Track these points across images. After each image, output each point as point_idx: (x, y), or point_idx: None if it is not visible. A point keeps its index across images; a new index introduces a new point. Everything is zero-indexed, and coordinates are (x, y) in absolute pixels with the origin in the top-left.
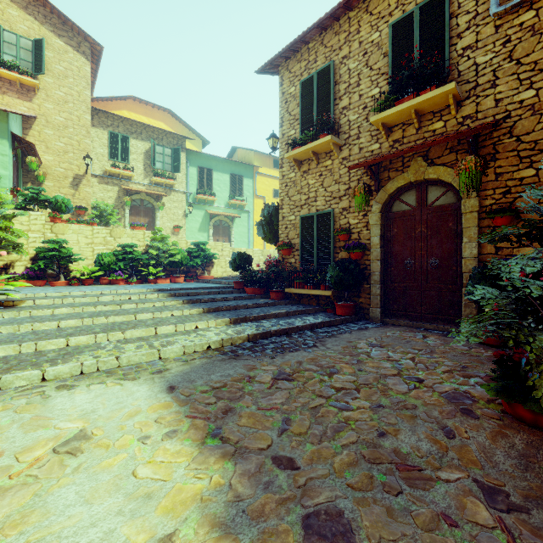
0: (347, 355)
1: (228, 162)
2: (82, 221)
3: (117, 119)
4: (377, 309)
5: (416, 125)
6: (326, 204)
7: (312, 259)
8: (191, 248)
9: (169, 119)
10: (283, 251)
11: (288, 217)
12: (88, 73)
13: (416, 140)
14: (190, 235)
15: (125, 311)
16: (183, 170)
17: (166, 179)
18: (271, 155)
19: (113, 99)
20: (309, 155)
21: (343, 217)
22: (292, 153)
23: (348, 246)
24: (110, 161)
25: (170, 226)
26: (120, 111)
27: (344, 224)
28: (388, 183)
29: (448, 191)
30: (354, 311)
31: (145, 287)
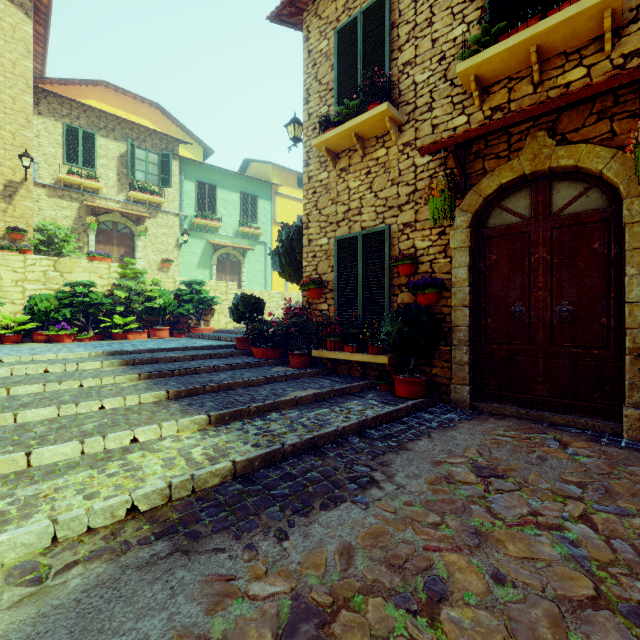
0: (447, 513)
1: (238, 177)
2: (8, 246)
3: (77, 107)
4: (465, 387)
5: (535, 76)
6: (377, 217)
7: (355, 304)
8: (180, 288)
9: (157, 116)
10: (310, 292)
11: (318, 240)
12: (29, 35)
13: (533, 104)
14: (185, 272)
15: (5, 403)
16: (175, 184)
17: (151, 195)
18: (295, 171)
19: (75, 83)
20: (350, 142)
21: (404, 238)
22: (323, 138)
23: (414, 283)
24: (66, 166)
25: (156, 260)
26: (86, 101)
27: (407, 249)
28: (483, 179)
29: (591, 188)
30: (425, 391)
31: (96, 347)
